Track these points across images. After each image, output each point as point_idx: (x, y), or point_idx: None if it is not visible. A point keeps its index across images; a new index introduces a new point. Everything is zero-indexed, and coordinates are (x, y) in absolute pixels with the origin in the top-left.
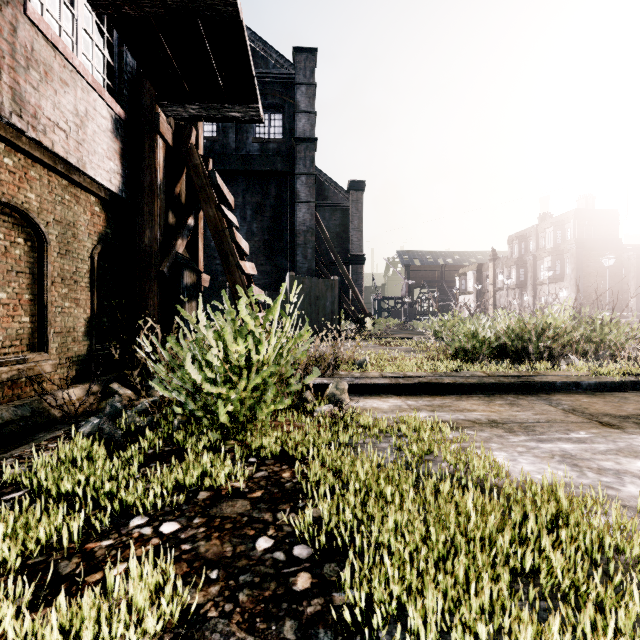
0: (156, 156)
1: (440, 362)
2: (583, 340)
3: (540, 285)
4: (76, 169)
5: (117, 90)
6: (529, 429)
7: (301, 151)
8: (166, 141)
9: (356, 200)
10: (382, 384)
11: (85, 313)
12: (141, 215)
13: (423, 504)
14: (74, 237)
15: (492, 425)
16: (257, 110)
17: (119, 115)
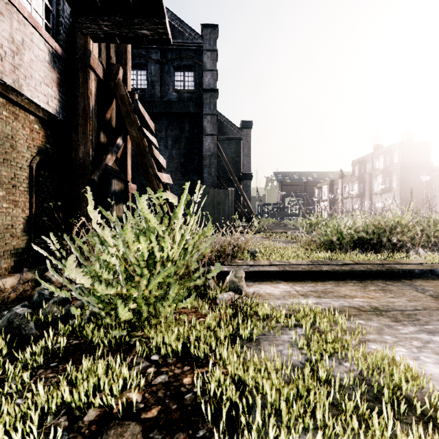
0: (88, 86)
1: (313, 251)
2: (424, 234)
3: (374, 195)
4: (13, 89)
5: (55, 31)
6: (412, 318)
7: (207, 98)
8: (97, 75)
9: (246, 135)
10: (272, 271)
11: (24, 213)
12: (76, 134)
13: (344, 432)
14: (12, 148)
15: (377, 313)
16: (164, 27)
17: (56, 50)
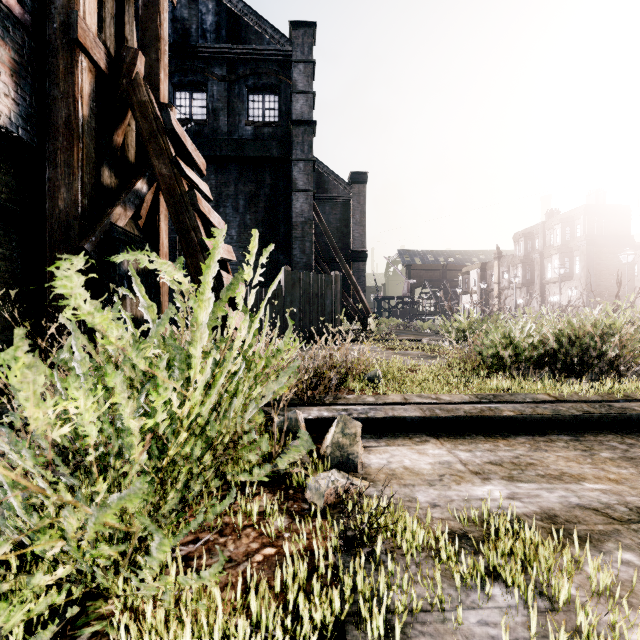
0: (75, 79)
1: (471, 374)
2: None
3: (548, 284)
4: None
5: None
6: None
7: (298, 135)
8: (94, 61)
9: (358, 193)
10: (411, 418)
11: None
12: (53, 166)
13: None
14: None
15: None
16: None
17: (8, 6)
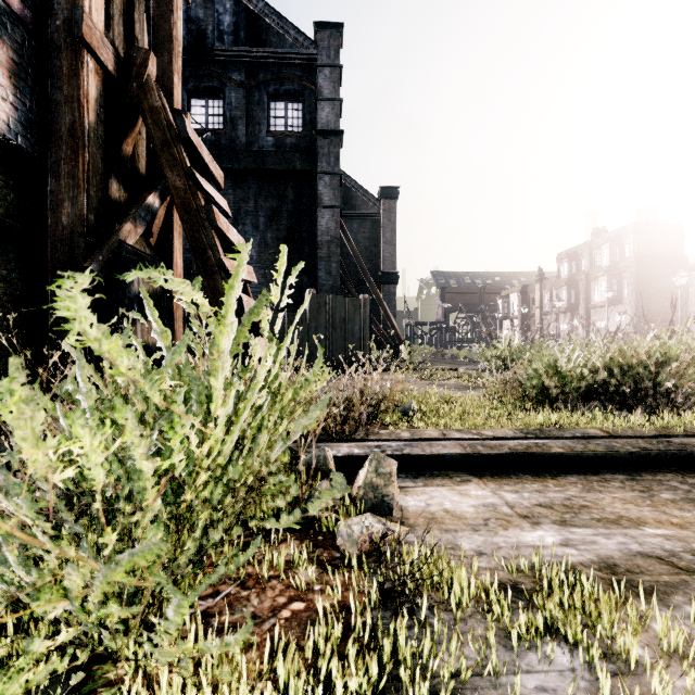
0: (81, 82)
1: (514, 406)
2: None
3: (594, 308)
4: None
5: None
6: None
7: (324, 146)
8: (101, 63)
9: (388, 209)
10: (451, 455)
11: None
12: (56, 178)
13: None
14: None
15: None
16: None
17: (6, 0)
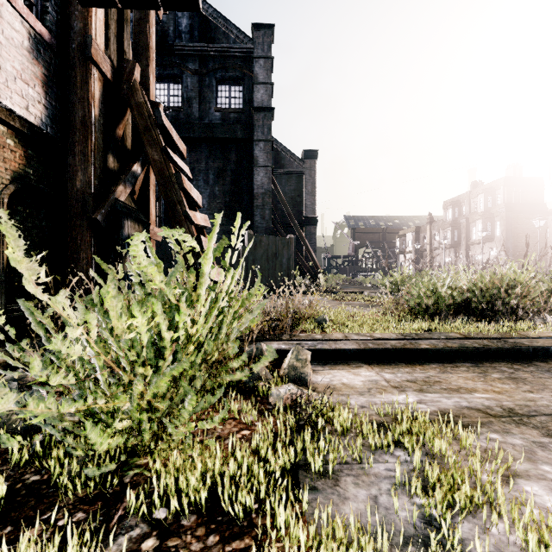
0: (89, 88)
1: (401, 319)
2: None
3: (472, 245)
4: None
5: (41, 8)
6: None
7: (259, 119)
8: (103, 73)
9: (309, 167)
10: (349, 350)
11: None
12: (72, 155)
13: None
14: None
15: (515, 420)
16: None
17: (40, 34)
